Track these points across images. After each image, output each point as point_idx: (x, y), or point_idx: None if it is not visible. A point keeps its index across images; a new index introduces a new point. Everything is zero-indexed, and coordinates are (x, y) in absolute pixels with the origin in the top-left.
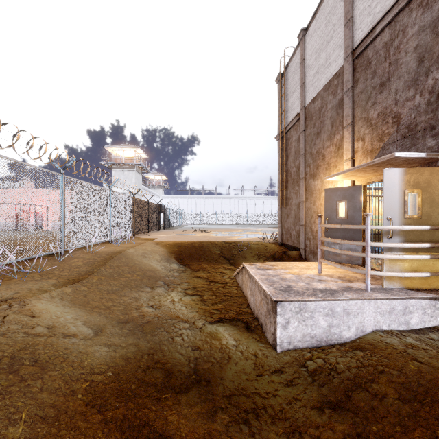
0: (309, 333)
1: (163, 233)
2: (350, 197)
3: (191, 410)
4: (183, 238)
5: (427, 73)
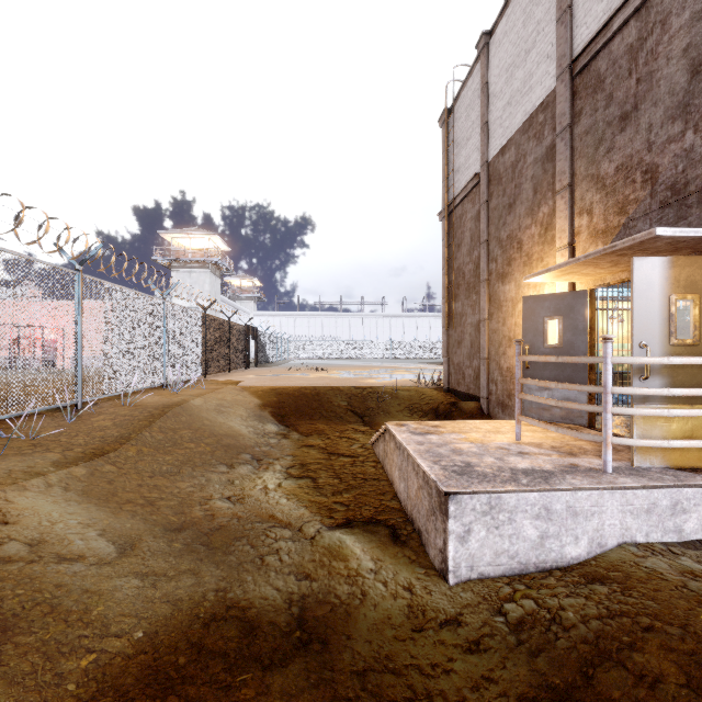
0: (505, 549)
1: (254, 373)
2: (567, 311)
3: None
4: (286, 380)
5: None
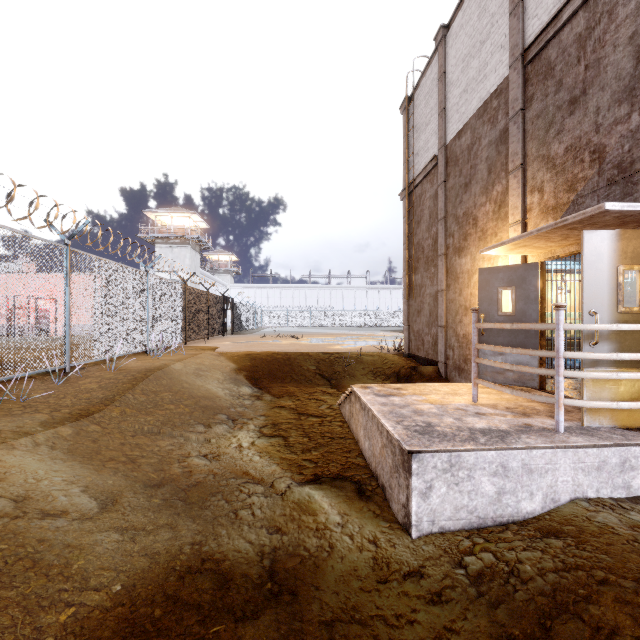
0: (465, 504)
1: (230, 340)
2: (519, 282)
3: None
4: (260, 347)
5: None
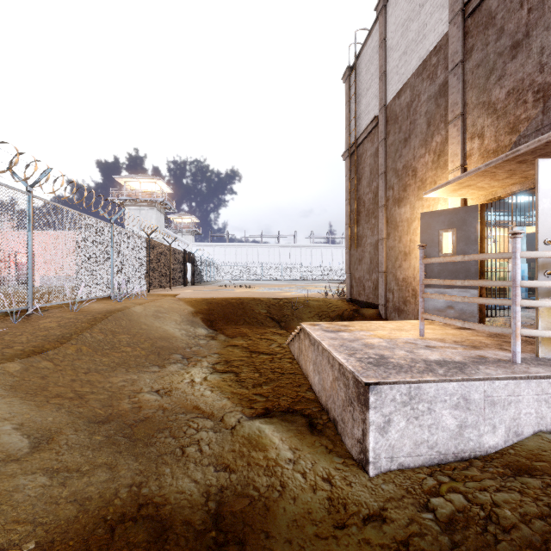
0: (425, 439)
1: (190, 289)
2: (460, 224)
3: None
4: (216, 294)
5: None
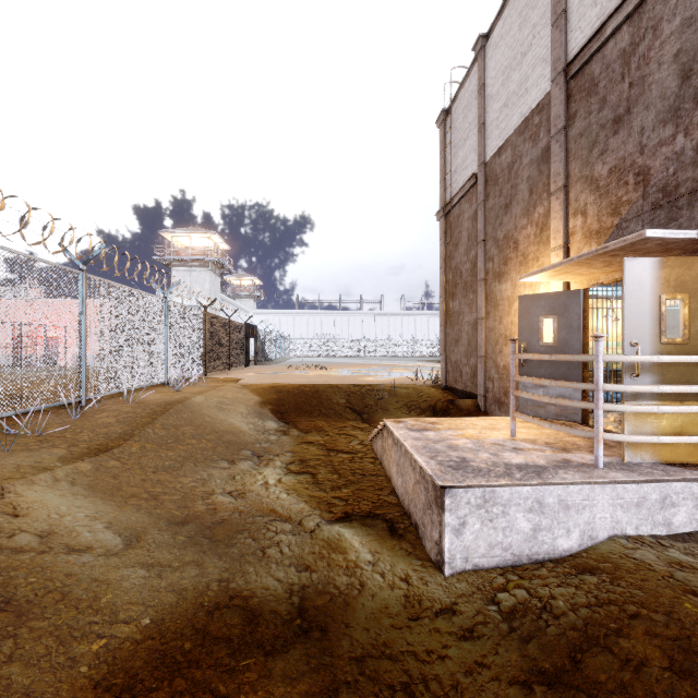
0: (499, 541)
1: (254, 371)
2: (561, 310)
3: (292, 690)
4: (286, 378)
5: (697, 97)
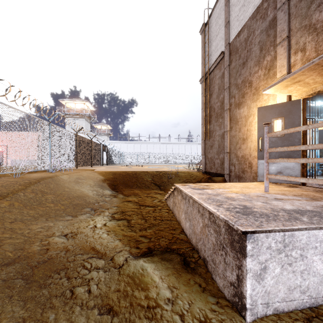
0: (298, 284)
1: (104, 167)
2: (287, 113)
3: None
4: (119, 169)
5: None
